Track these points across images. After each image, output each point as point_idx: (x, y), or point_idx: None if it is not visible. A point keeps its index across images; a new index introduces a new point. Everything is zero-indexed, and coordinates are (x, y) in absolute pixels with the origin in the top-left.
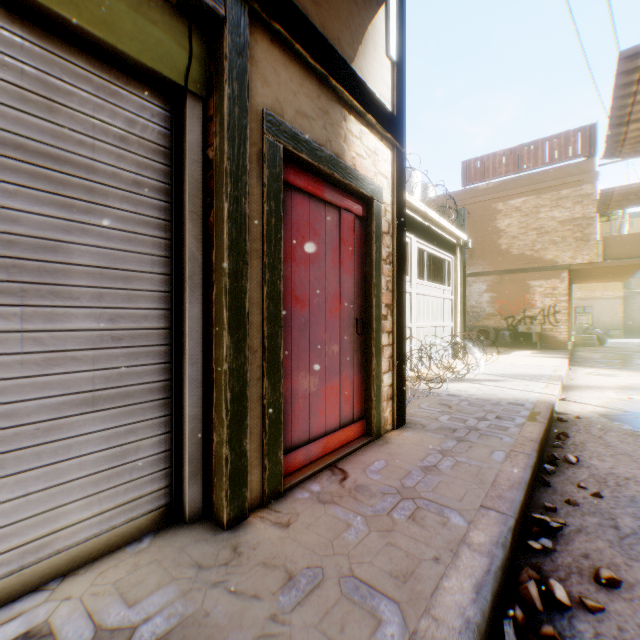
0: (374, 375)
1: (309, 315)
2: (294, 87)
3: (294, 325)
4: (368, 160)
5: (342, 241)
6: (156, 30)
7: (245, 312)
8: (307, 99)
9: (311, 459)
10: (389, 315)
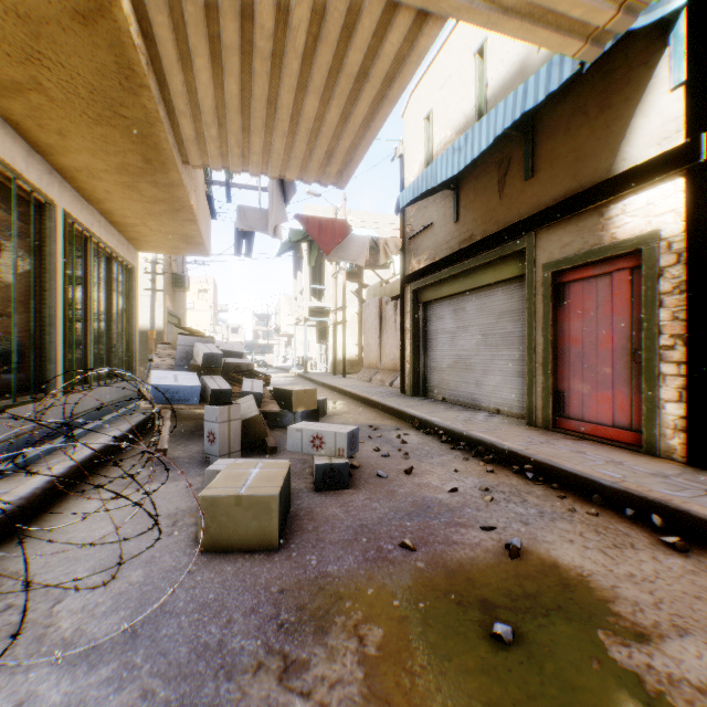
0: (641, 397)
1: (581, 348)
2: (559, 237)
3: (570, 354)
4: (634, 219)
5: (613, 294)
6: (520, 263)
7: (533, 348)
8: (568, 234)
9: (580, 431)
10: (678, 345)
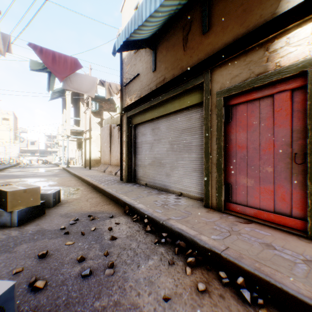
0: (306, 193)
1: (247, 152)
2: (230, 71)
3: (237, 157)
4: (298, 48)
5: (275, 111)
6: (197, 95)
7: (209, 153)
8: (237, 68)
9: (246, 213)
10: None
